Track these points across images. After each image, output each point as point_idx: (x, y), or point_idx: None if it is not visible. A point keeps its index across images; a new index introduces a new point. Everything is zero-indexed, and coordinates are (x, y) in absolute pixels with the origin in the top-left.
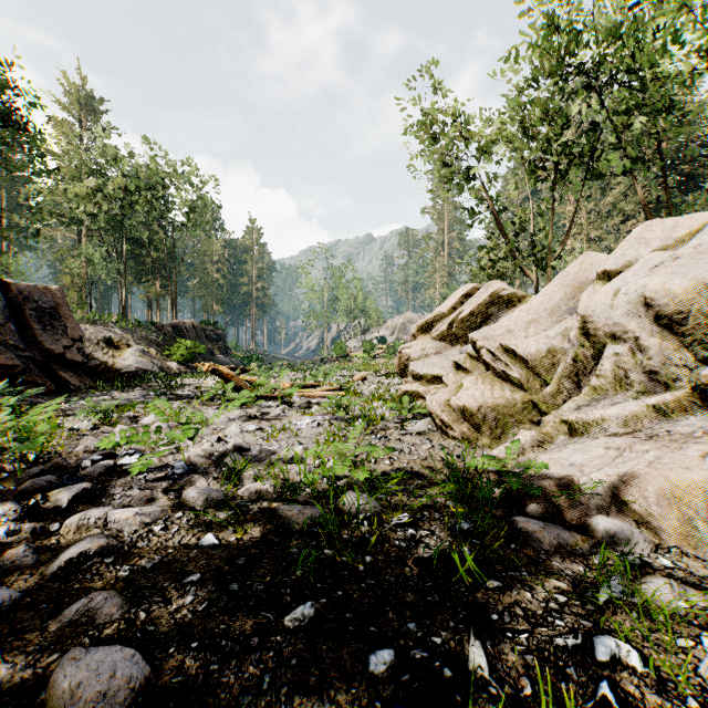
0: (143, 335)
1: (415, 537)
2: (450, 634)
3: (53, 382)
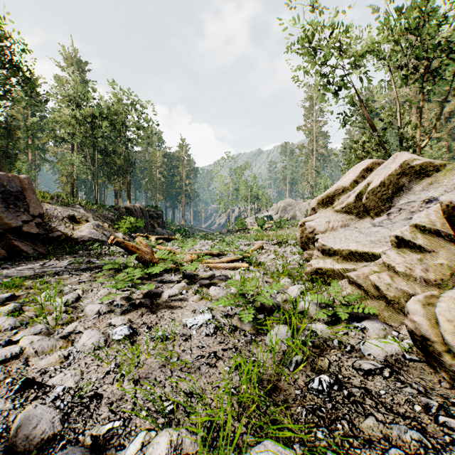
0: (102, 214)
1: None
2: None
3: (10, 249)
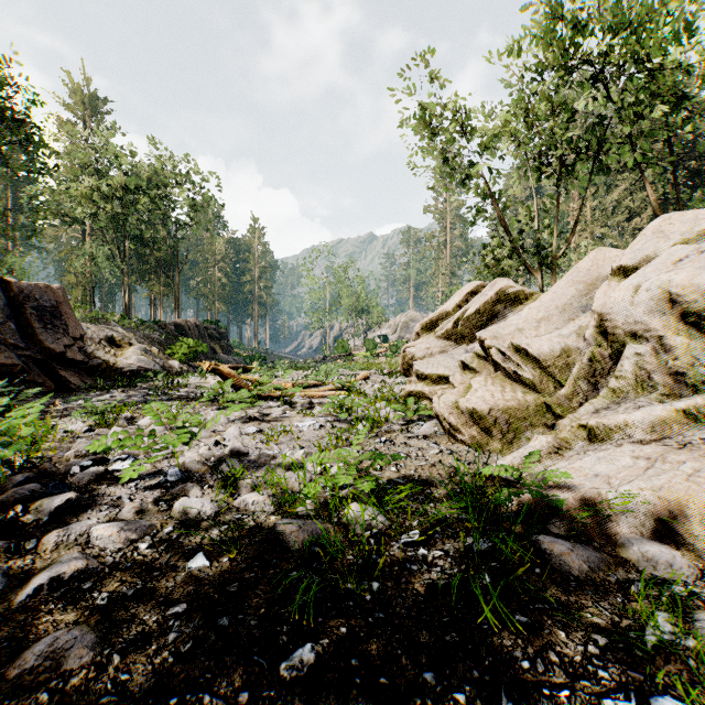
0: (145, 334)
1: (427, 558)
2: (475, 688)
3: (54, 381)
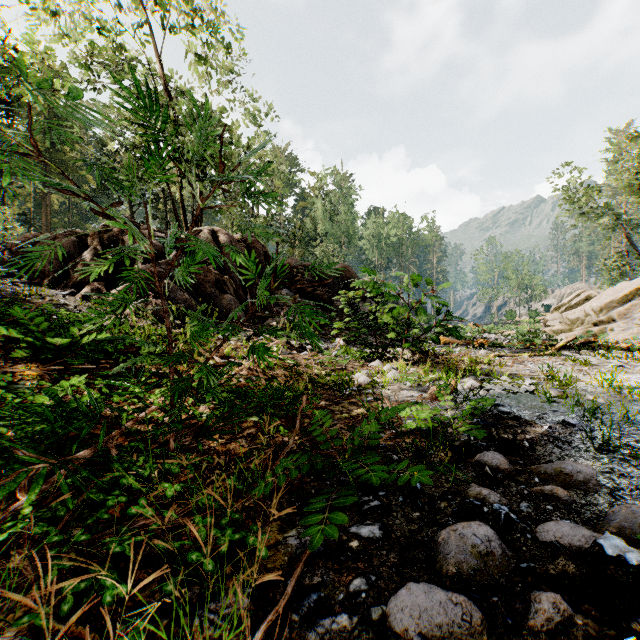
0: None
1: None
2: None
3: None
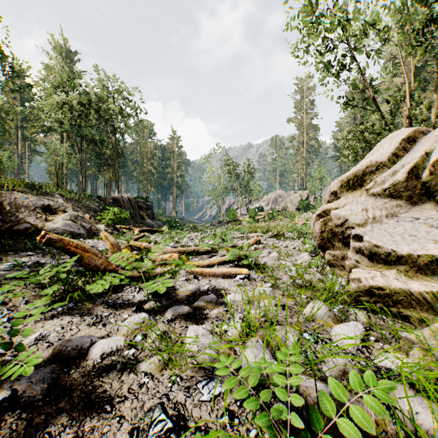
0: (85, 204)
1: None
2: None
3: None
